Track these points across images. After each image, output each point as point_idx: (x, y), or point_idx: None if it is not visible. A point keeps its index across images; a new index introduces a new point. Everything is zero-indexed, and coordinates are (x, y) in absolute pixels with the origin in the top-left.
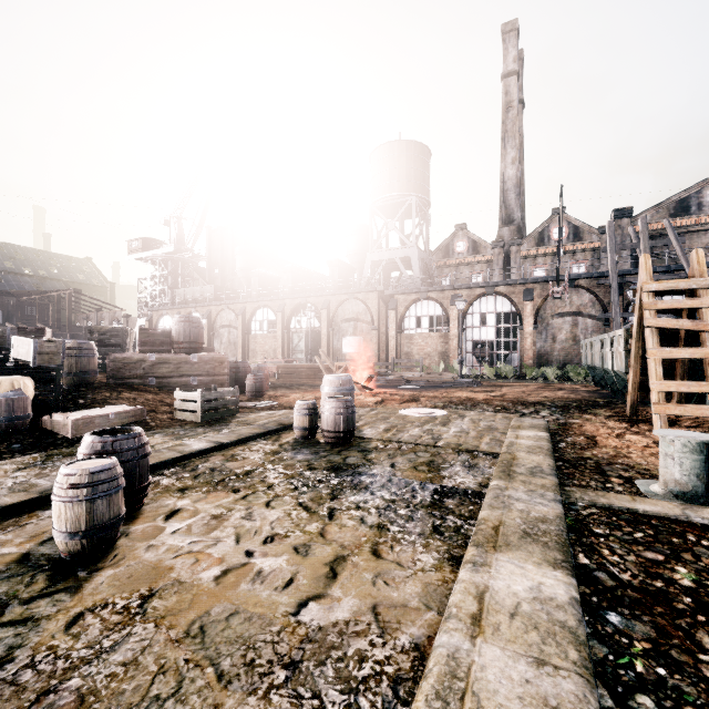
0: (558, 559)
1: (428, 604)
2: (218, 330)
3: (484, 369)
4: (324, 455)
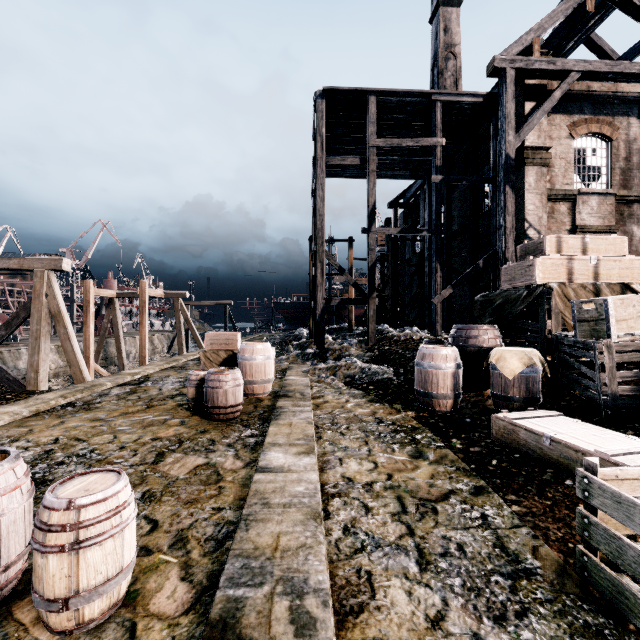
0: None
1: (18, 422)
2: None
3: None
4: None
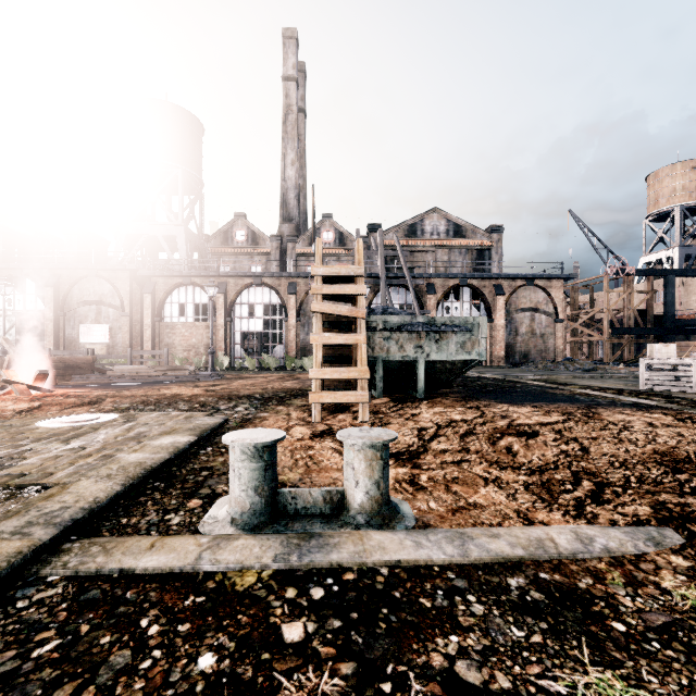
0: None
1: None
2: None
3: (246, 361)
4: None
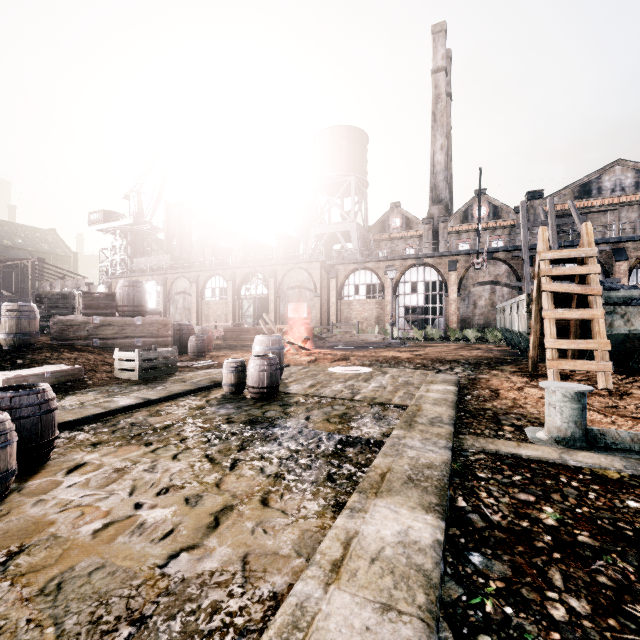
0: (433, 503)
1: (299, 551)
2: (174, 297)
3: (414, 332)
4: (245, 410)
